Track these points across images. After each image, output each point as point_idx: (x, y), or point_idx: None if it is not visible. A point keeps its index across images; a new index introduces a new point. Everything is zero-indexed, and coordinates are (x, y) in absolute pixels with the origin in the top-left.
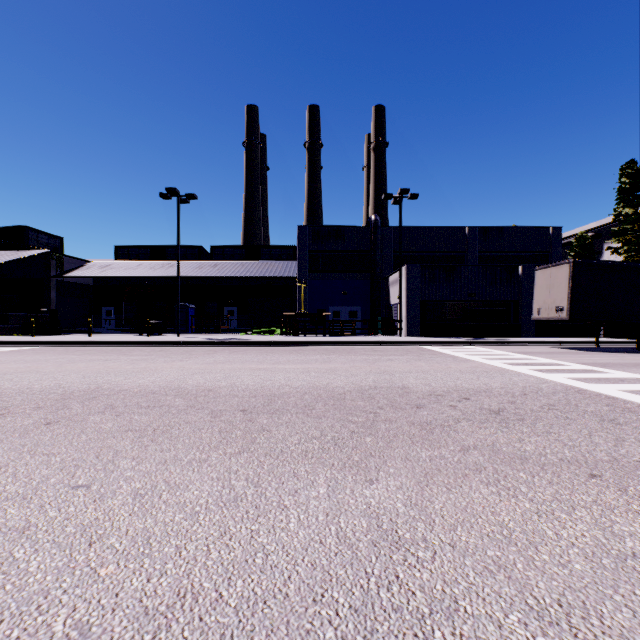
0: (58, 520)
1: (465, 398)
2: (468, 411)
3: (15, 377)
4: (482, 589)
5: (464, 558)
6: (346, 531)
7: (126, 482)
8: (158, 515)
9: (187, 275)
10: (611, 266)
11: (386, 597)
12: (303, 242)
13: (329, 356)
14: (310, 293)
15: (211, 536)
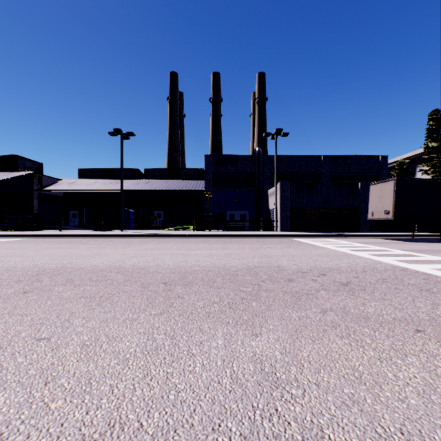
0: (24, 365)
1: (322, 274)
2: (325, 283)
3: (5, 259)
4: (341, 420)
5: (326, 395)
6: (238, 373)
7: (77, 336)
8: (98, 361)
9: (128, 189)
10: (423, 182)
11: (268, 426)
12: (208, 166)
13: (226, 245)
14: (213, 201)
15: (137, 377)
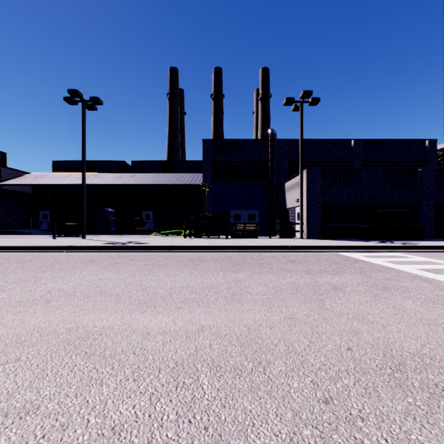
0: None
1: None
2: None
3: None
4: None
5: None
6: None
7: None
8: None
9: (106, 183)
10: None
11: None
12: (207, 153)
13: (236, 275)
14: (214, 198)
15: None
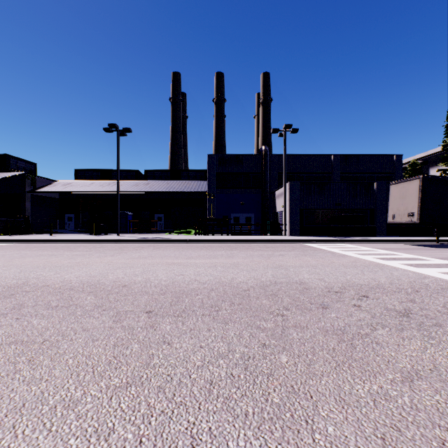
0: None
1: (364, 295)
2: (376, 313)
3: None
4: None
5: None
6: None
7: None
8: None
9: (126, 190)
10: None
11: None
12: (212, 166)
13: (232, 252)
14: (217, 204)
15: None
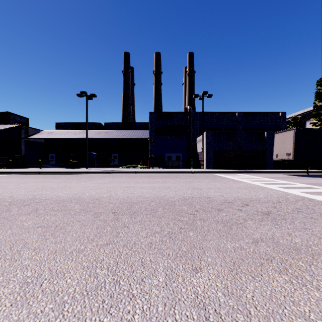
0: None
1: (245, 204)
2: (250, 213)
3: None
4: None
5: None
6: None
7: (21, 270)
8: (33, 305)
9: (92, 137)
10: (316, 131)
11: None
12: (152, 120)
13: (165, 179)
14: (156, 146)
15: None
